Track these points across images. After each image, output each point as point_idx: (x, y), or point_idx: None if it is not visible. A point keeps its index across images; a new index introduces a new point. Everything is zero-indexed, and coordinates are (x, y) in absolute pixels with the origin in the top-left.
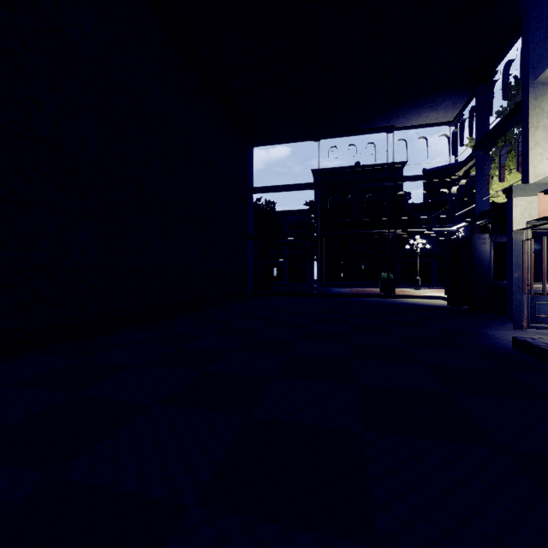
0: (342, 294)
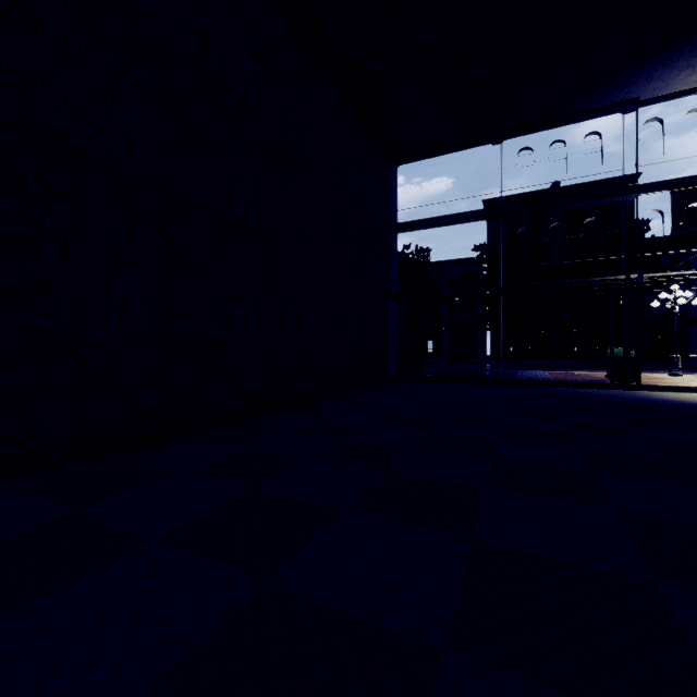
0: (539, 382)
